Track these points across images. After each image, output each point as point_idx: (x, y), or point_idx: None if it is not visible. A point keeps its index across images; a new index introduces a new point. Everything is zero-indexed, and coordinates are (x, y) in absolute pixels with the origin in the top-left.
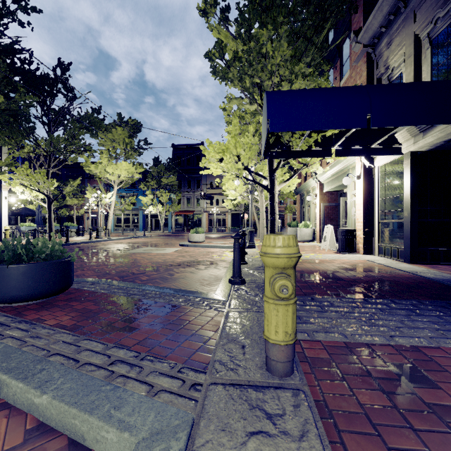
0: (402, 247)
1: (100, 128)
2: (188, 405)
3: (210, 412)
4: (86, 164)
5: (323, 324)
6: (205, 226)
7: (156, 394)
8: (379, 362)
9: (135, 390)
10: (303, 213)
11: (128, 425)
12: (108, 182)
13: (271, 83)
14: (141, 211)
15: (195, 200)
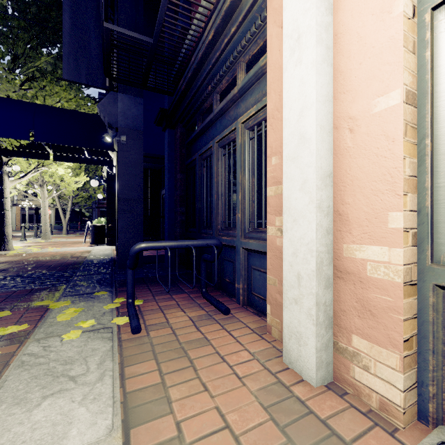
0: None
1: None
2: None
3: None
4: None
5: None
6: (15, 223)
7: None
8: None
9: None
10: None
11: None
12: None
13: None
14: None
15: None
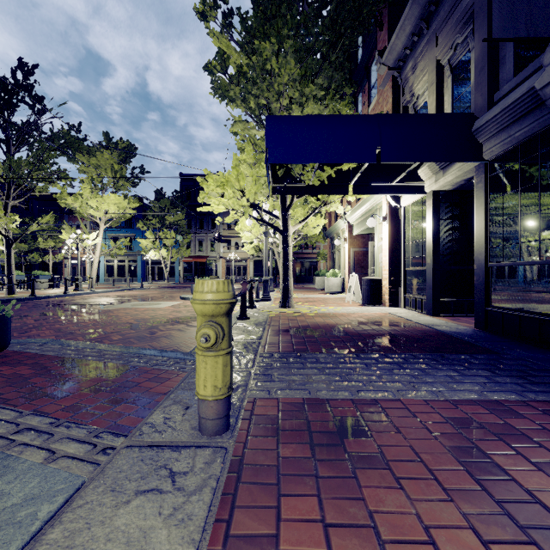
0: (426, 298)
1: (80, 150)
2: (86, 469)
3: (108, 475)
4: (61, 196)
5: (294, 381)
6: (221, 276)
7: (55, 460)
8: (329, 417)
9: (31, 458)
10: (334, 260)
11: (1, 492)
12: (93, 220)
13: (280, 106)
14: (140, 256)
15: (209, 243)
